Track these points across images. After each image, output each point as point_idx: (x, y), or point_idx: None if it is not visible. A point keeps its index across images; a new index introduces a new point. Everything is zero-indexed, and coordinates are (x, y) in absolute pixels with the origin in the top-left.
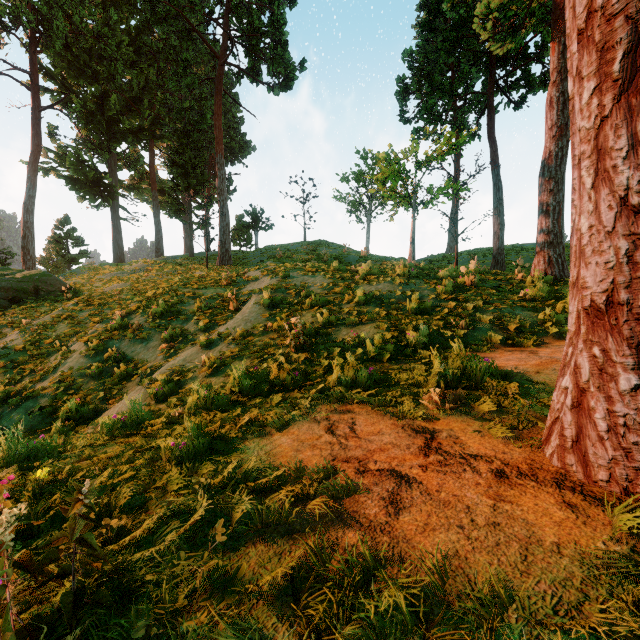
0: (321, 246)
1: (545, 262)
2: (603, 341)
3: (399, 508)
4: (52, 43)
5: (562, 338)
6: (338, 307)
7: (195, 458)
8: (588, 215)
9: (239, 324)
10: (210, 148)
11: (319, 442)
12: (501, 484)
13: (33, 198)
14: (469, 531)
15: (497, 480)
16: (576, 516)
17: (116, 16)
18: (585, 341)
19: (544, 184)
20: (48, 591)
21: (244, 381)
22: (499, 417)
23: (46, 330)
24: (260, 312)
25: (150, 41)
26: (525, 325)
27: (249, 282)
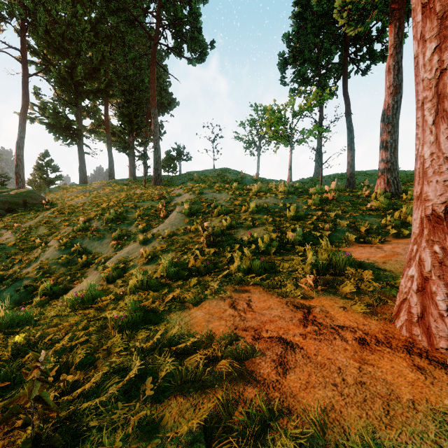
0: (225, 172)
1: (385, 183)
2: (442, 241)
3: (286, 369)
4: (36, 29)
5: (399, 237)
6: (237, 215)
7: (133, 327)
8: (430, 145)
9: (167, 227)
10: (147, 103)
11: (224, 315)
12: (364, 350)
13: (23, 138)
14: (341, 389)
15: (360, 346)
16: (425, 377)
17: (81, 10)
18: (427, 241)
19: (384, 127)
20: (17, 433)
21: (170, 268)
22: (358, 296)
23: (31, 231)
24: (182, 218)
25: (105, 28)
26: (372, 228)
27: (174, 197)
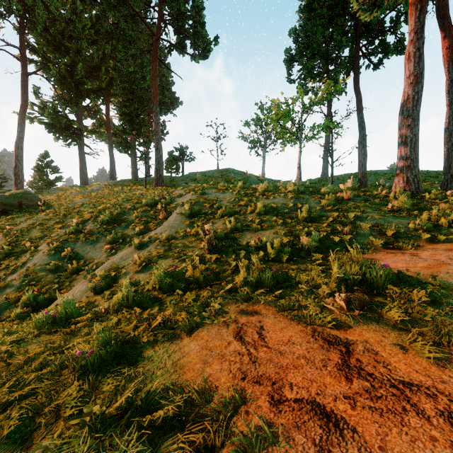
0: (229, 172)
1: (404, 181)
2: None
3: None
4: (35, 26)
5: (433, 242)
6: (243, 216)
7: (100, 368)
8: None
9: (165, 230)
10: (149, 102)
11: (228, 351)
12: None
13: (22, 139)
14: None
15: None
16: None
17: (81, 6)
18: None
19: (403, 121)
20: None
21: (163, 279)
22: (414, 327)
23: (22, 234)
24: (182, 220)
25: (106, 25)
26: (400, 231)
27: (175, 198)
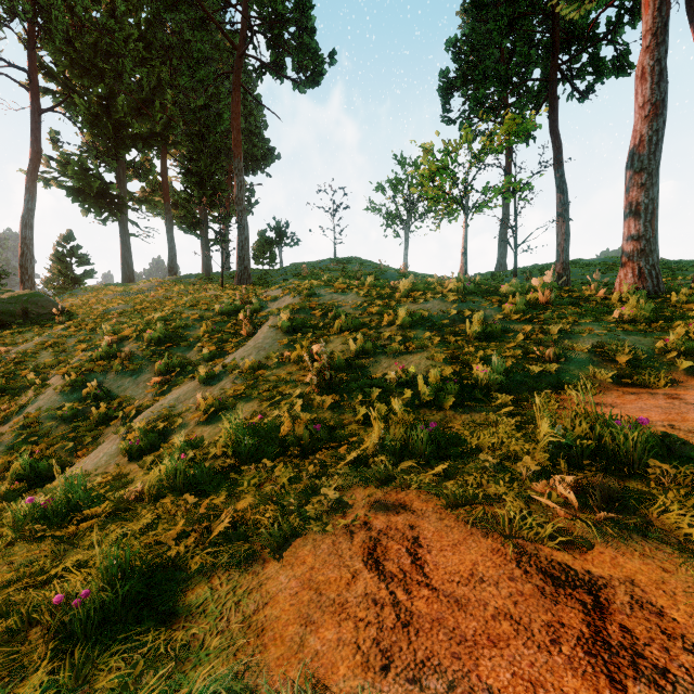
0: (353, 263)
1: (634, 275)
2: None
3: None
4: (52, 37)
5: None
6: (375, 331)
7: (100, 630)
8: None
9: (250, 353)
10: (229, 155)
11: (352, 595)
12: None
13: (32, 211)
14: None
15: None
16: None
17: (123, 6)
18: None
19: (633, 177)
20: None
21: (240, 439)
22: None
23: (25, 359)
24: (277, 337)
25: (162, 35)
26: (641, 355)
27: (268, 302)
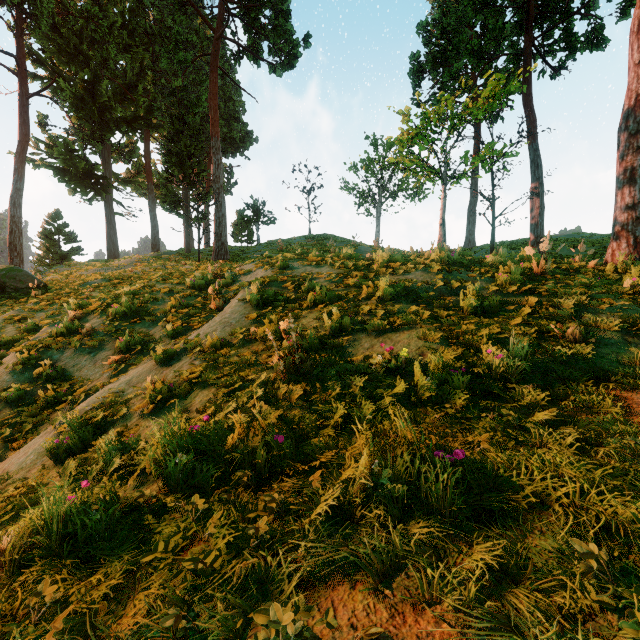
0: (327, 239)
1: (629, 245)
2: None
3: None
4: (38, 23)
5: None
6: (353, 305)
7: None
8: None
9: (214, 329)
10: (209, 138)
11: None
12: None
13: (21, 191)
14: None
15: None
16: None
17: None
18: None
19: (628, 140)
20: None
21: (169, 457)
22: None
23: None
24: (245, 312)
25: (144, 22)
26: None
27: (240, 276)
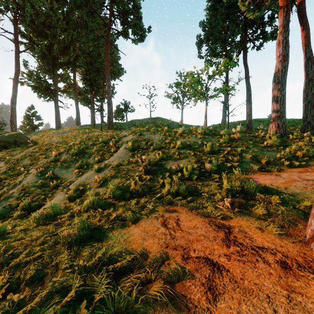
0: (158, 120)
1: (276, 126)
2: None
3: (215, 294)
4: (25, 19)
5: (292, 167)
6: (167, 150)
7: (80, 243)
8: None
9: (115, 159)
10: (103, 71)
11: (157, 233)
12: (288, 275)
13: (15, 96)
14: None
15: (284, 271)
16: None
17: (56, 5)
18: None
19: (275, 86)
20: None
21: (115, 191)
22: (270, 218)
23: (18, 162)
24: (127, 153)
25: (73, 18)
26: (270, 160)
27: (122, 137)
